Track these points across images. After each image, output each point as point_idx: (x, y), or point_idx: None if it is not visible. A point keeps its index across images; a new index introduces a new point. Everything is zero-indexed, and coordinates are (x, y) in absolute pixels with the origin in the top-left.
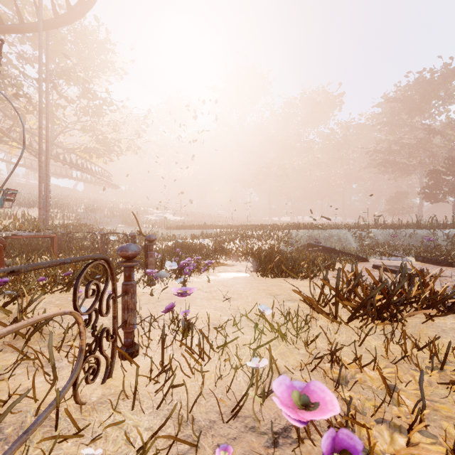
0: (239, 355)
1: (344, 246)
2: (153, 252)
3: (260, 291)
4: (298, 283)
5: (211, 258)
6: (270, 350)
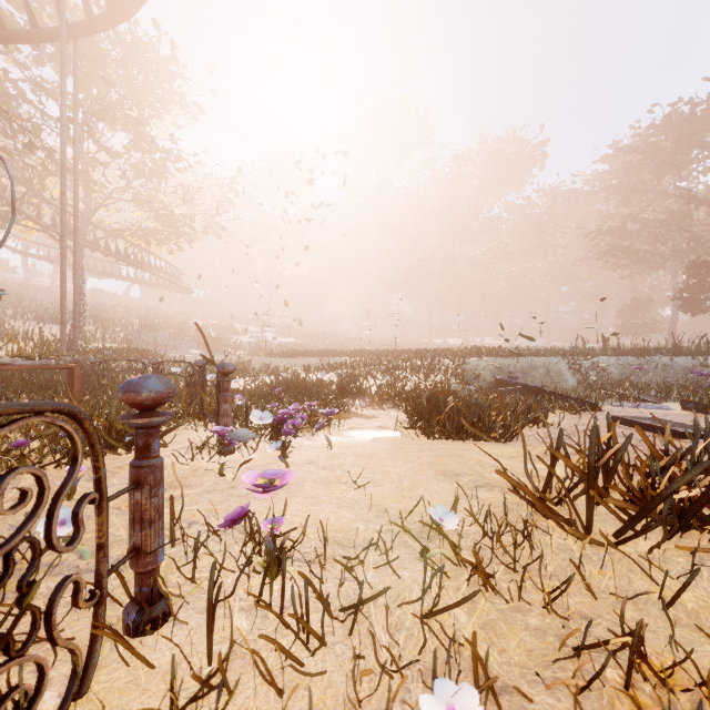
0: (391, 629)
1: (555, 384)
2: (229, 393)
3: (424, 466)
4: (492, 450)
5: (335, 404)
6: (472, 644)
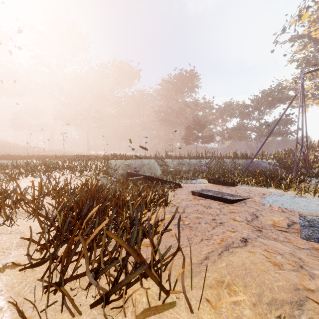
0: None
1: (154, 173)
2: None
3: None
4: None
5: None
6: None
